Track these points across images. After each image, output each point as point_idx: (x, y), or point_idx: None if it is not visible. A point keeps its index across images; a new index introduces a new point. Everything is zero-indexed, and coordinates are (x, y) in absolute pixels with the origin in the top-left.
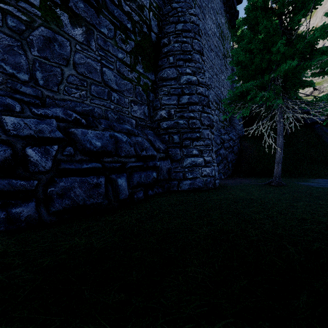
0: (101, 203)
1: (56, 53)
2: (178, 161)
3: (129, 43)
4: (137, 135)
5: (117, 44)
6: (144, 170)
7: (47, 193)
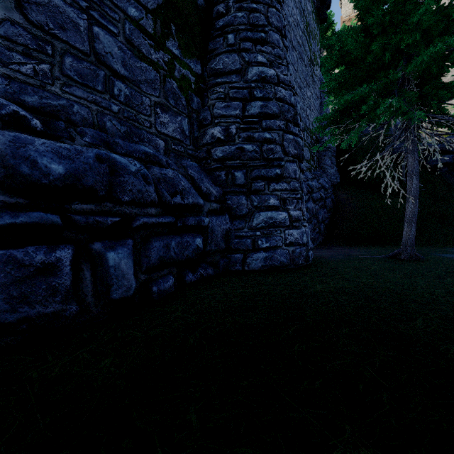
0: (56, 313)
1: None
2: (242, 217)
3: None
4: (166, 165)
5: None
6: (178, 234)
7: None
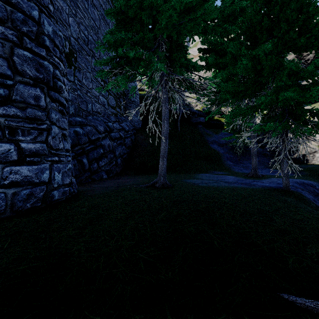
0: None
1: None
2: None
3: None
4: None
5: None
6: None
7: None
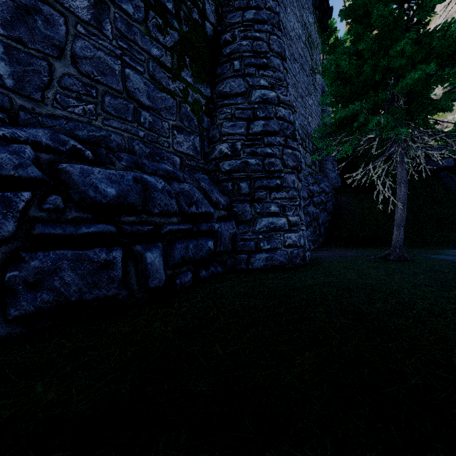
0: (114, 296)
1: (38, 34)
2: (247, 222)
3: (170, 33)
4: (182, 180)
5: (149, 32)
6: (194, 238)
7: (4, 282)
